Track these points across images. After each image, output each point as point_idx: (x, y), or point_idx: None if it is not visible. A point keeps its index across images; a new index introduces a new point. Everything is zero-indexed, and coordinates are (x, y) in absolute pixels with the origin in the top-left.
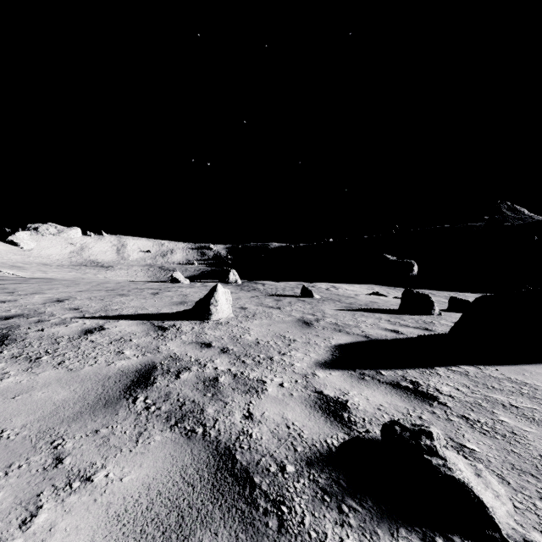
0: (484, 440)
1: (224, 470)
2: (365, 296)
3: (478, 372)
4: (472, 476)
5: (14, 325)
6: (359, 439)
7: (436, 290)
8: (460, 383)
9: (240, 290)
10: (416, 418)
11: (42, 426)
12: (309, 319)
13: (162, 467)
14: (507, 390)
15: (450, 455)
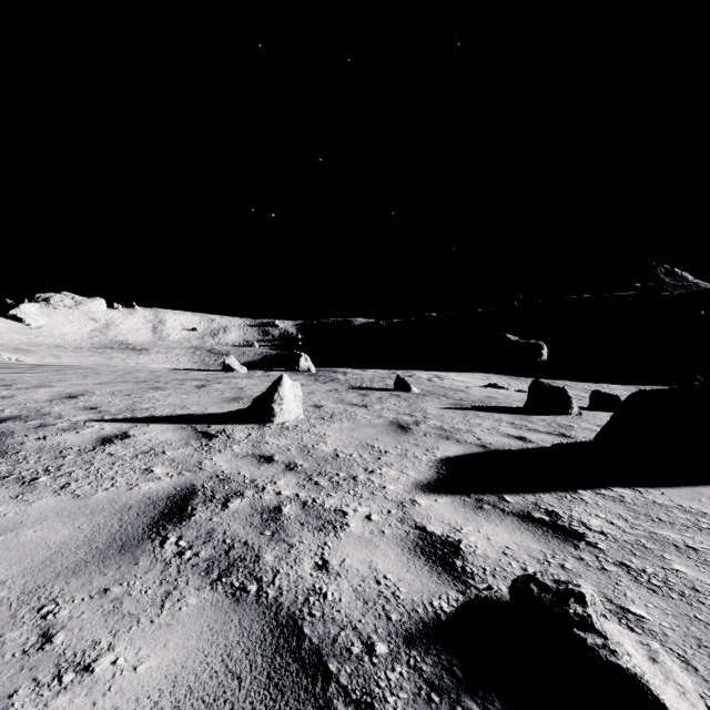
0: (655, 601)
1: (286, 652)
2: (479, 389)
3: (637, 497)
4: (646, 662)
5: (7, 432)
6: (479, 601)
7: (572, 380)
8: (614, 513)
9: (313, 382)
10: (557, 568)
11: (29, 583)
12: (406, 422)
13: (196, 647)
14: (680, 524)
15: (611, 629)
